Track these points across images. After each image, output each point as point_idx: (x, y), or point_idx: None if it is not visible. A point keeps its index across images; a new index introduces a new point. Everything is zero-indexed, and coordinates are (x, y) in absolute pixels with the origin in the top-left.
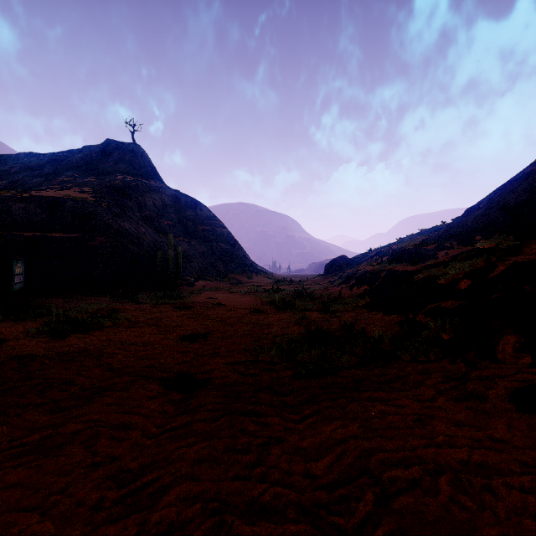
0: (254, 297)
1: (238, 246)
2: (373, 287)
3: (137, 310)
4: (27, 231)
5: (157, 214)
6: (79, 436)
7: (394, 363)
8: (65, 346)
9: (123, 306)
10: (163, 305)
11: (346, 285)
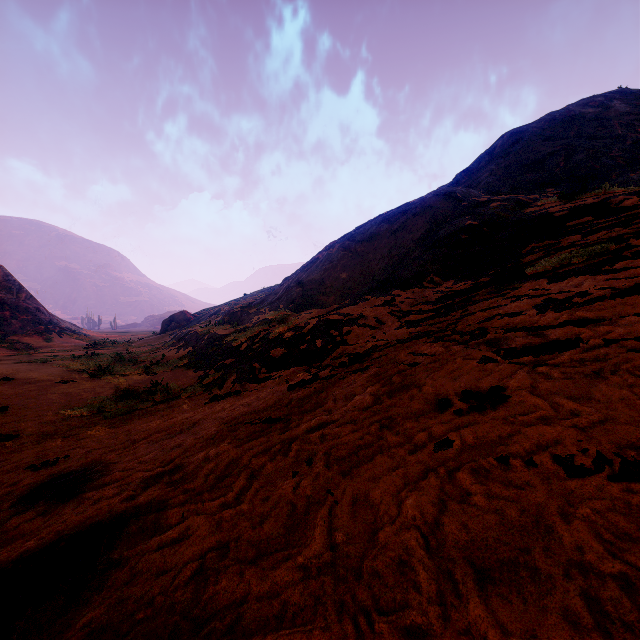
0: (59, 367)
1: (26, 295)
2: (196, 349)
3: None
4: None
5: None
6: None
7: (177, 400)
8: None
9: None
10: None
11: (175, 347)
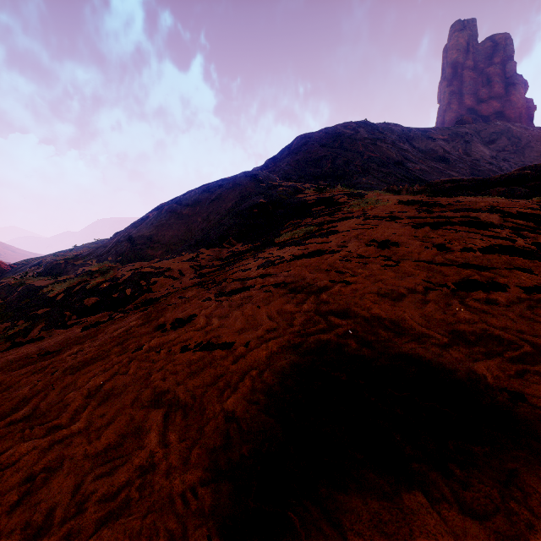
0: None
1: None
2: (6, 301)
3: None
4: None
5: None
6: None
7: None
8: None
9: None
10: None
11: None
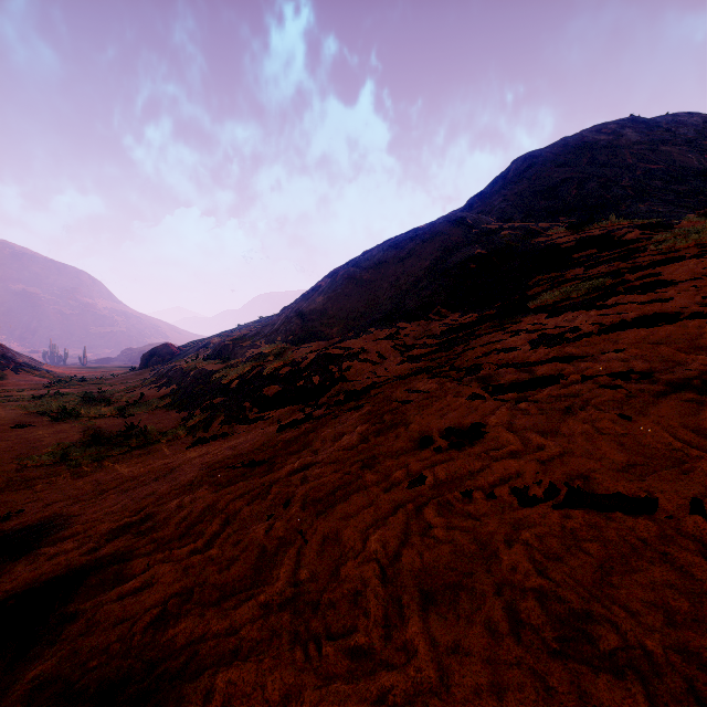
0: (14, 409)
1: None
2: (180, 387)
3: None
4: None
5: None
6: None
7: (155, 445)
8: None
9: None
10: None
11: (156, 384)
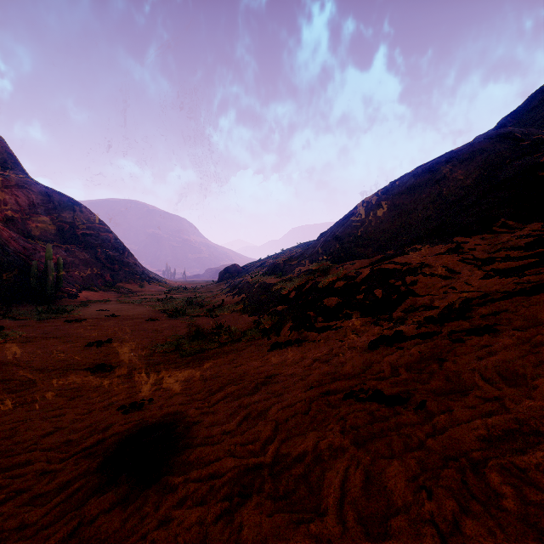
0: (148, 307)
1: (127, 253)
2: (248, 296)
3: (22, 326)
4: None
5: (22, 215)
6: (49, 395)
7: (238, 343)
8: None
9: None
10: (50, 320)
11: (231, 293)
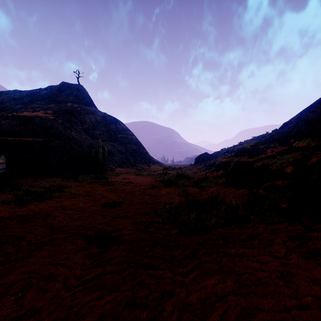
0: (151, 178)
1: (142, 147)
2: (226, 172)
3: (77, 186)
4: (10, 137)
5: (93, 127)
6: (14, 287)
7: (249, 224)
8: (25, 211)
9: (69, 183)
10: (94, 183)
11: (209, 170)
